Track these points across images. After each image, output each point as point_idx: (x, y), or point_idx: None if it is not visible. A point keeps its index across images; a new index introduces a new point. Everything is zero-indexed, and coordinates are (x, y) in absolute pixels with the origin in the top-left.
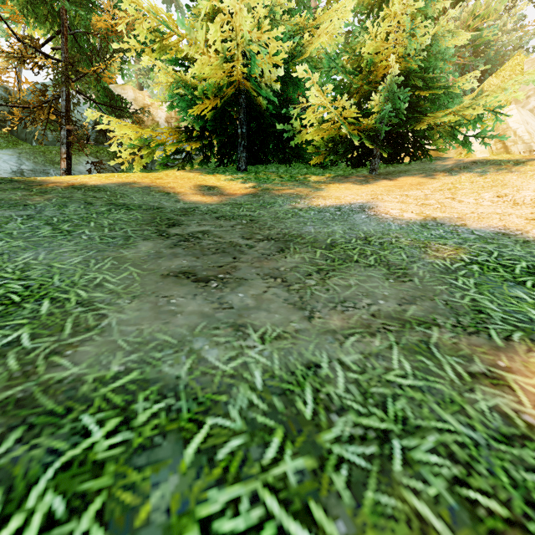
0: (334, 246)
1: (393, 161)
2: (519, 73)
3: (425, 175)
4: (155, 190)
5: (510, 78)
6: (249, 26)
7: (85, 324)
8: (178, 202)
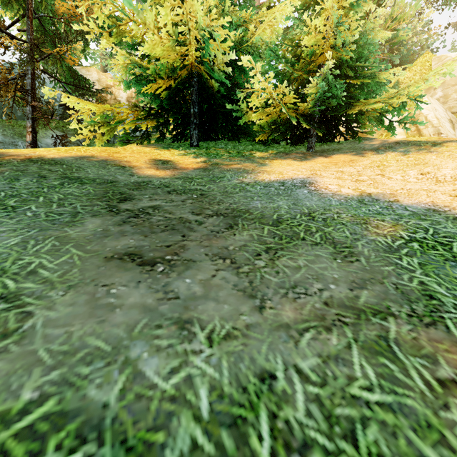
0: (281, 222)
1: (327, 140)
2: (428, 68)
3: (355, 153)
4: (111, 163)
5: (420, 72)
6: (200, 13)
7: (3, 328)
8: (132, 176)
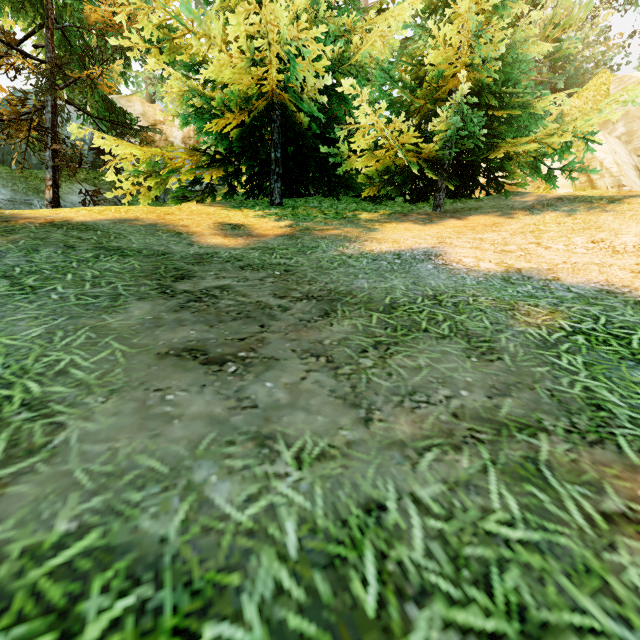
0: (395, 307)
1: (461, 196)
2: (605, 93)
3: (500, 213)
4: (162, 229)
5: (594, 99)
6: (284, 21)
7: (27, 443)
8: (191, 246)
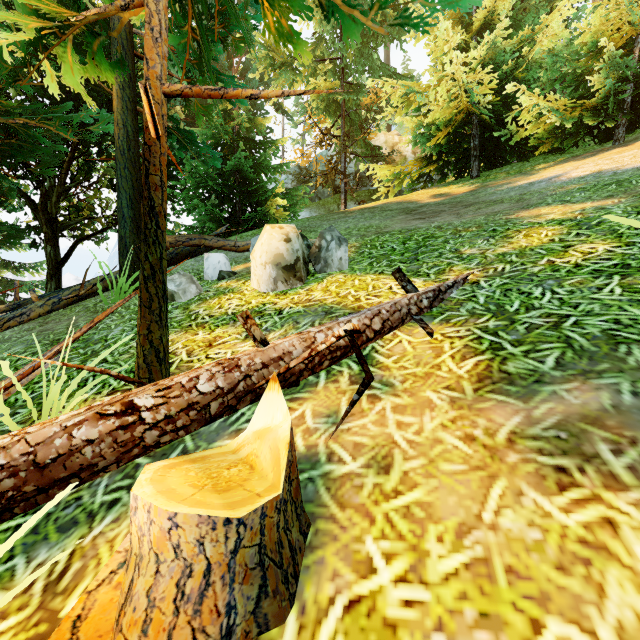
0: (499, 200)
1: None
2: None
3: None
4: (404, 202)
5: None
6: (465, 76)
7: (386, 227)
8: (417, 204)
